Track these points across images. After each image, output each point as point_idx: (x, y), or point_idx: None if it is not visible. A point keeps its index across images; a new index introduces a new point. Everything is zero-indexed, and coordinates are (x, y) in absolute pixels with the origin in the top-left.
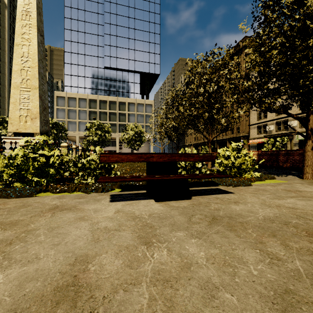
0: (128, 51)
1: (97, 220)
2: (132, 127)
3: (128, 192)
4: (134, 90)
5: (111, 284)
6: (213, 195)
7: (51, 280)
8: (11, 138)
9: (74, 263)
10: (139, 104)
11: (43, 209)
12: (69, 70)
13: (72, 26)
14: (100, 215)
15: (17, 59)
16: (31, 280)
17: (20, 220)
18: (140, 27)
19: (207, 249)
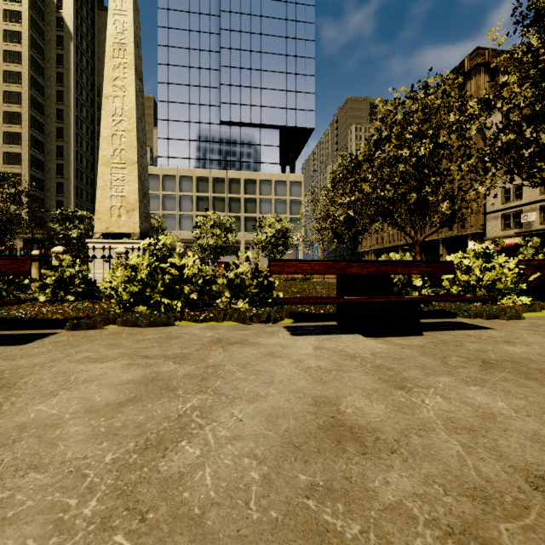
0: (261, 91)
1: (297, 358)
2: (271, 222)
3: (308, 323)
4: (270, 159)
5: (392, 428)
6: (459, 331)
7: (305, 419)
8: (99, 241)
9: (316, 404)
10: (278, 182)
11: (202, 341)
12: (165, 131)
13: (170, 58)
14: (294, 352)
15: (107, 119)
16: (277, 417)
17: (186, 353)
18: (280, 49)
19: (505, 399)
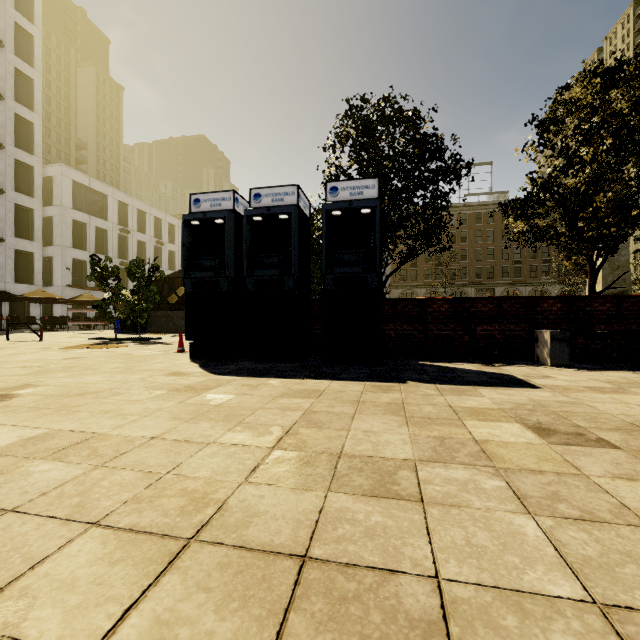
0: None
1: None
2: None
3: None
4: None
5: None
6: None
7: None
8: None
9: None
10: None
11: None
12: None
13: None
14: None
15: None
16: None
17: None
18: None
19: None
